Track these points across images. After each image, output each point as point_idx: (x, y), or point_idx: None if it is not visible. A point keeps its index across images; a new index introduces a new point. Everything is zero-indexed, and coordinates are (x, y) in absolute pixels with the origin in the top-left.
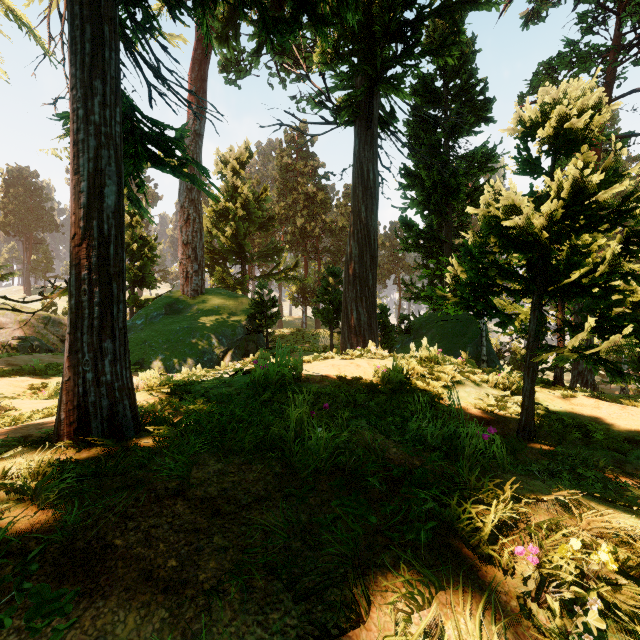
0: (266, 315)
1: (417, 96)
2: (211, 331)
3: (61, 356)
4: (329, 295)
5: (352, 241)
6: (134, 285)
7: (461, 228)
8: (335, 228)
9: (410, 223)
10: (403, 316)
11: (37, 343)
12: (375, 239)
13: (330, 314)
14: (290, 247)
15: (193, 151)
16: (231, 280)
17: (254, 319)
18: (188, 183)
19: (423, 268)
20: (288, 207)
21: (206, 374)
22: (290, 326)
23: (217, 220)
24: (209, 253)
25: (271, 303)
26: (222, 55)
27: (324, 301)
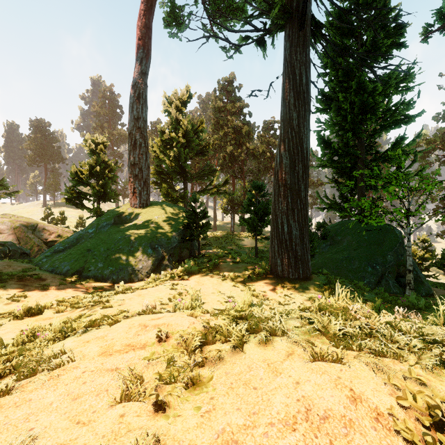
0: (198, 225)
1: (333, 28)
2: (148, 240)
3: (16, 263)
4: (254, 206)
5: (282, 150)
6: (99, 199)
7: (370, 146)
8: (256, 153)
9: (327, 141)
10: (319, 224)
11: (13, 247)
12: (307, 148)
13: (255, 223)
14: (222, 169)
15: (139, 87)
16: (174, 194)
17: (187, 229)
18: (135, 114)
19: (333, 182)
20: (220, 139)
21: (50, 361)
22: (222, 229)
23: (164, 148)
24: (159, 174)
25: (202, 214)
26: (166, 13)
27: (249, 211)
